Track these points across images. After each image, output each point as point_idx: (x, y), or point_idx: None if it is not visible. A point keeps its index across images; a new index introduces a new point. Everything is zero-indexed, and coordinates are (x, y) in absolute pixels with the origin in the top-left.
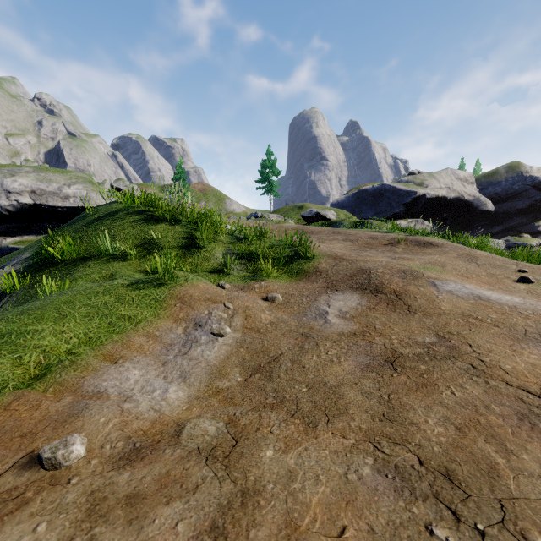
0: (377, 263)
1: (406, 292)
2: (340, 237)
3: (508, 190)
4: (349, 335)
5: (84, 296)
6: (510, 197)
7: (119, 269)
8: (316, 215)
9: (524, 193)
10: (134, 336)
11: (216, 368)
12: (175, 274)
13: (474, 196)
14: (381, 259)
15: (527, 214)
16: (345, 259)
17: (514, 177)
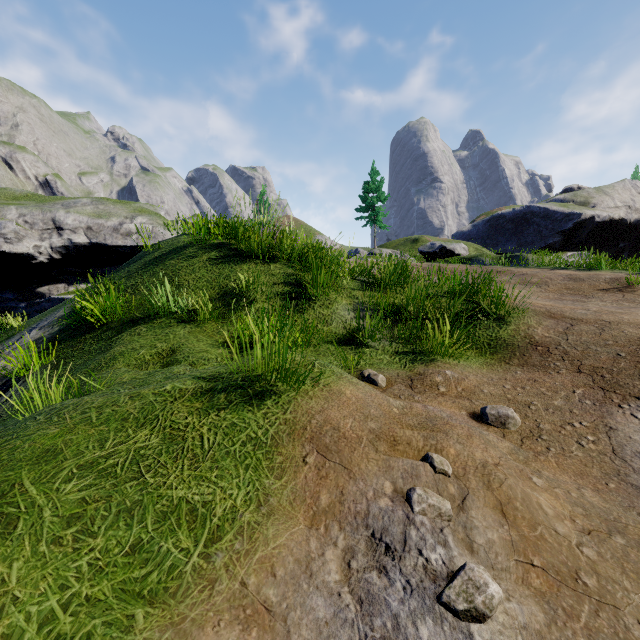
0: None
1: None
2: (508, 278)
3: None
4: None
5: (91, 429)
6: None
7: (184, 339)
8: (440, 250)
9: None
10: (202, 624)
11: None
12: (295, 370)
13: None
14: None
15: None
16: (577, 320)
17: None
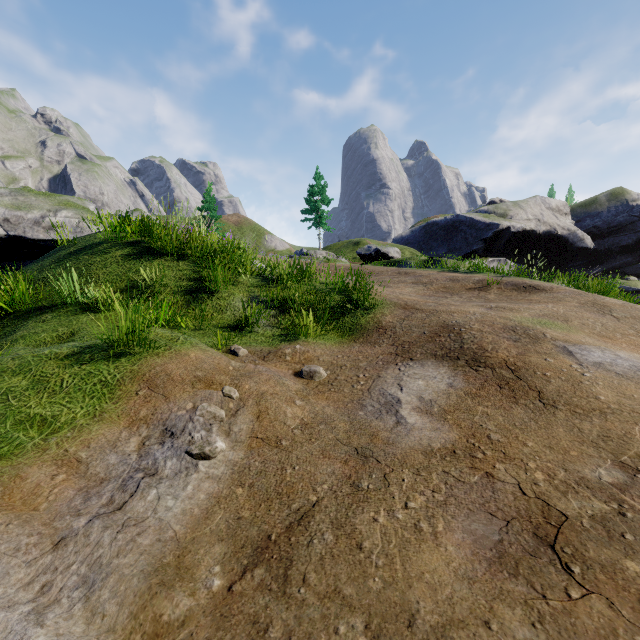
0: (468, 315)
1: (526, 366)
2: (408, 278)
3: (610, 223)
4: (444, 454)
5: None
6: (612, 231)
7: (85, 324)
8: (376, 253)
9: (630, 227)
10: (31, 465)
11: (176, 546)
12: (145, 337)
13: (569, 230)
14: (472, 310)
15: (634, 252)
16: (419, 310)
17: (617, 206)
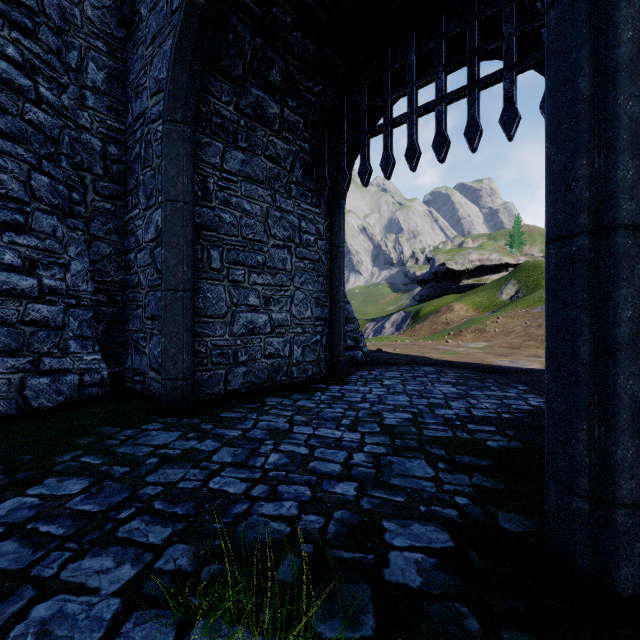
0: None
1: None
2: None
3: None
4: None
5: None
6: None
7: None
8: None
9: None
10: None
11: None
12: None
13: None
14: None
15: None
16: None
17: None
